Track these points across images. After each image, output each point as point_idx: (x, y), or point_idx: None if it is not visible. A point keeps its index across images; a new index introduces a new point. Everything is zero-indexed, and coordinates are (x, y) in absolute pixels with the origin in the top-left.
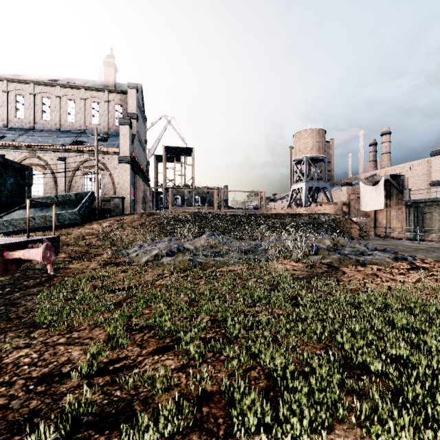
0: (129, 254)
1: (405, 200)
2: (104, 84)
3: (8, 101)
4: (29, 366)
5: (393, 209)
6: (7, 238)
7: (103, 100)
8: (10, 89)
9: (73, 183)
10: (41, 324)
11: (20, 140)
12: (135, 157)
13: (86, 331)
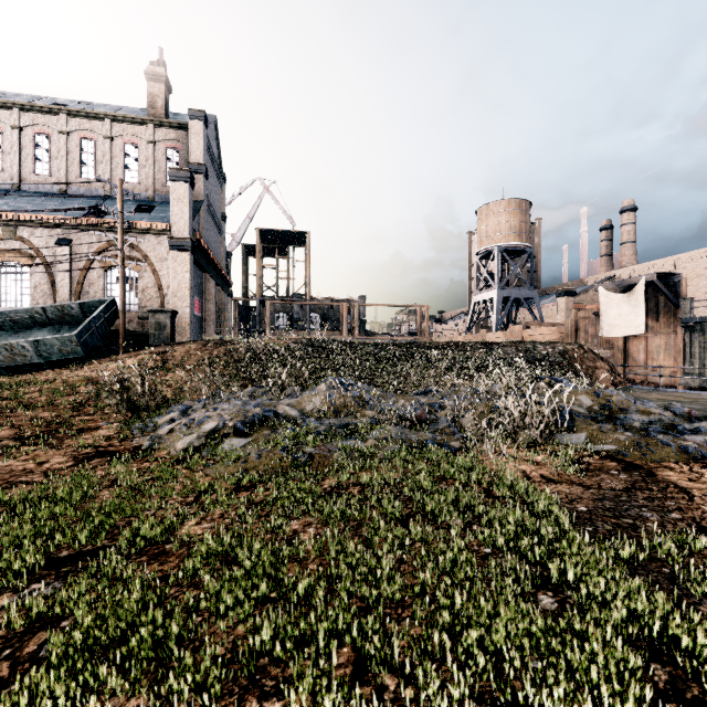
0: (158, 426)
1: (683, 318)
2: (146, 113)
3: None
4: None
5: (659, 334)
6: None
7: (145, 139)
8: None
9: (86, 287)
10: None
11: None
12: (200, 240)
13: None
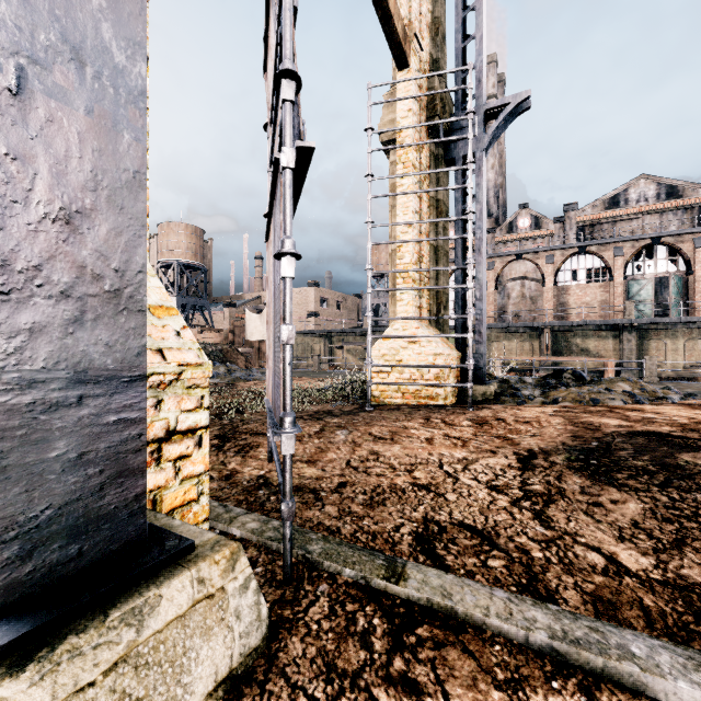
0: None
1: None
2: None
3: None
4: None
5: None
6: None
7: None
8: None
9: None
10: None
11: None
12: None
13: None
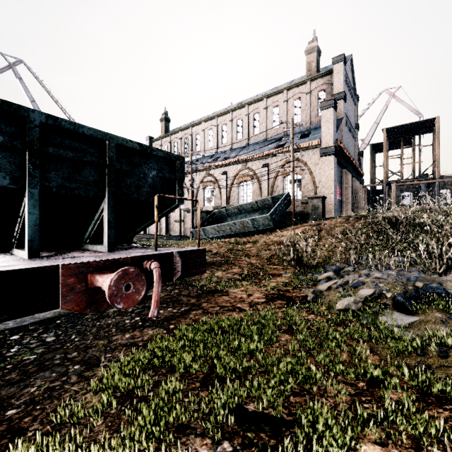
0: (317, 281)
1: None
2: (305, 76)
3: (232, 128)
4: None
5: None
6: (143, 249)
7: (305, 93)
8: (233, 117)
9: (275, 188)
10: None
11: (237, 157)
12: (340, 145)
13: None
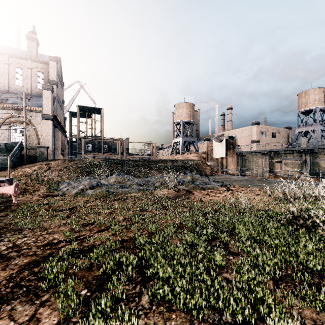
0: (60, 189)
1: (236, 152)
2: (27, 54)
3: None
4: (34, 243)
5: (230, 157)
6: None
7: (26, 66)
8: None
9: None
10: (24, 228)
11: None
12: (56, 115)
13: (55, 228)
